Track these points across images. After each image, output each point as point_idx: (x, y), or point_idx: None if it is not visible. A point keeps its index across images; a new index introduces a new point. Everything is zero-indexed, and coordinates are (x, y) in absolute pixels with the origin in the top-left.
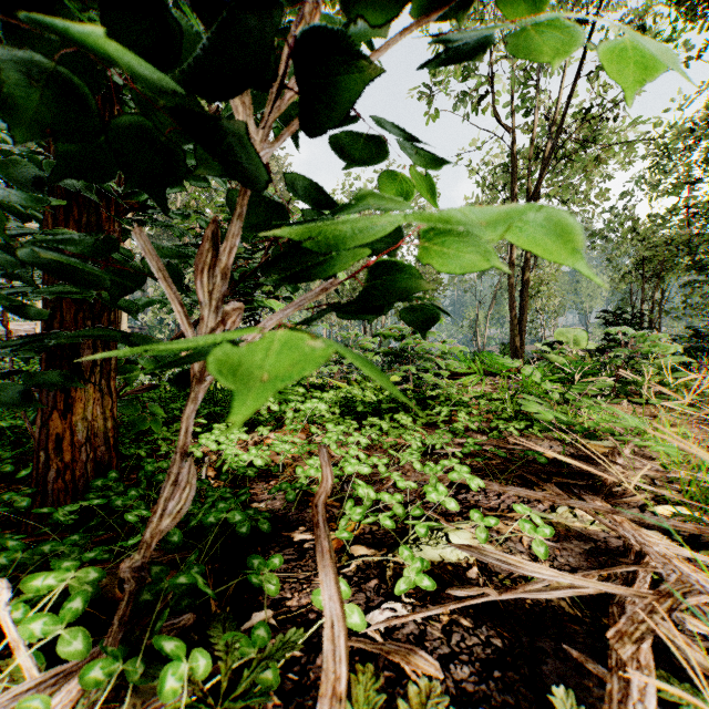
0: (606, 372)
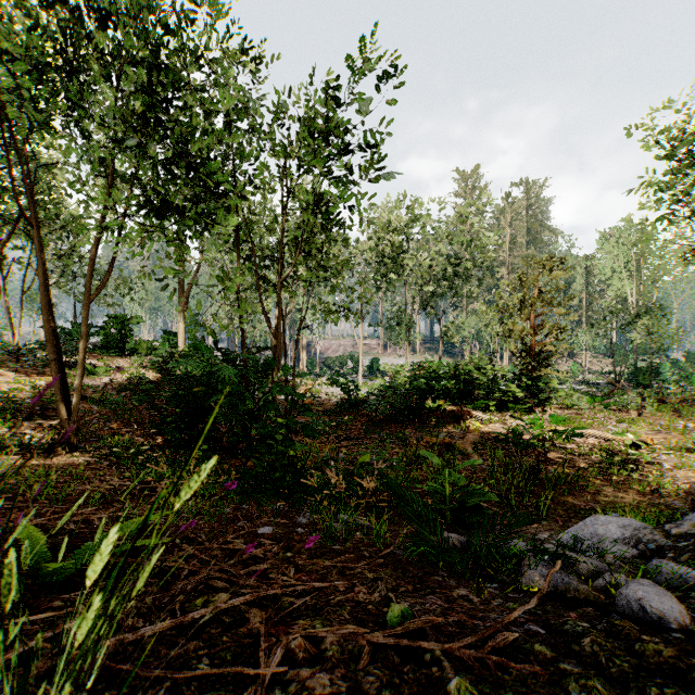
0: (671, 404)
